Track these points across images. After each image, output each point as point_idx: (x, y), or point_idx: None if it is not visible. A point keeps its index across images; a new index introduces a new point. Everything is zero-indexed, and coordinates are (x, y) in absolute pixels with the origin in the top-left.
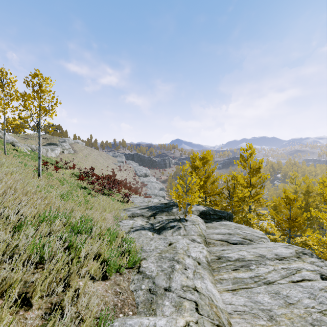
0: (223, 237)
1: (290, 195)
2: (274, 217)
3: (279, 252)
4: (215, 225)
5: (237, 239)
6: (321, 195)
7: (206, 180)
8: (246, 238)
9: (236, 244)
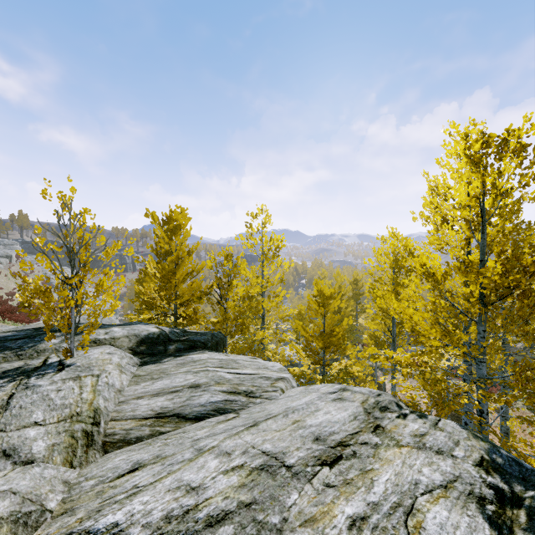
0: (170, 403)
1: (326, 289)
2: (299, 337)
3: (324, 422)
4: (166, 367)
5: (212, 401)
6: (353, 299)
7: (173, 268)
8: (237, 391)
9: (206, 419)
